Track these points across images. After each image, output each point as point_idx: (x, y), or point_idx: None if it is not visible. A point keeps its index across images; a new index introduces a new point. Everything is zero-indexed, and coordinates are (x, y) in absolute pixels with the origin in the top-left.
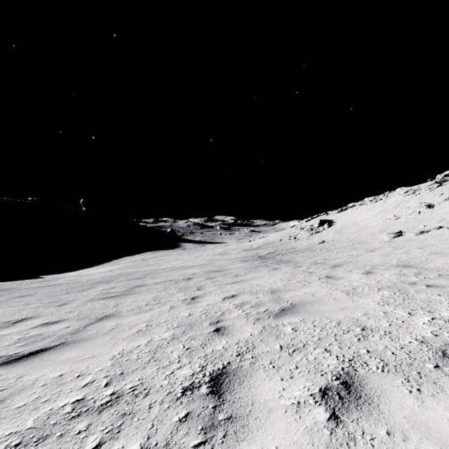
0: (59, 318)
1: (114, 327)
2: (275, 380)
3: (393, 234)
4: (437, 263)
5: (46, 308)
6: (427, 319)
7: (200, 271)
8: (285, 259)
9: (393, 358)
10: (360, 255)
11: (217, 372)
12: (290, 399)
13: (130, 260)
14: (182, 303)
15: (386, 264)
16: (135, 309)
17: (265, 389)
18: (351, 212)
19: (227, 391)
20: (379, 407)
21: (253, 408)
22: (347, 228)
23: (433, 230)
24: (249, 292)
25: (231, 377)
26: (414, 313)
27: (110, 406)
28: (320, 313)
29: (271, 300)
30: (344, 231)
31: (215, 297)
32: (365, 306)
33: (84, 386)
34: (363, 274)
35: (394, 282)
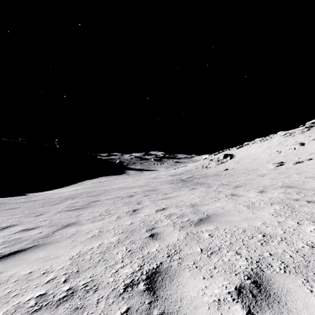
0: (35, 226)
1: (74, 233)
2: (198, 279)
3: (276, 164)
4: (312, 184)
5: (26, 218)
6: (313, 228)
7: (139, 190)
8: (200, 181)
9: (292, 260)
10: (254, 178)
11: (152, 271)
12: (212, 296)
13: (90, 182)
14: (126, 214)
15: (274, 185)
16: (91, 218)
17: (191, 287)
18: (246, 148)
19: (160, 288)
20: (287, 306)
21: (182, 305)
22: (243, 160)
23: (305, 161)
24: (175, 206)
25: (163, 276)
26: (301, 223)
27: (66, 301)
28: (229, 222)
29: (191, 212)
30: (241, 162)
31: (150, 210)
32: (262, 217)
33: (47, 282)
34: (258, 193)
35: (282, 198)
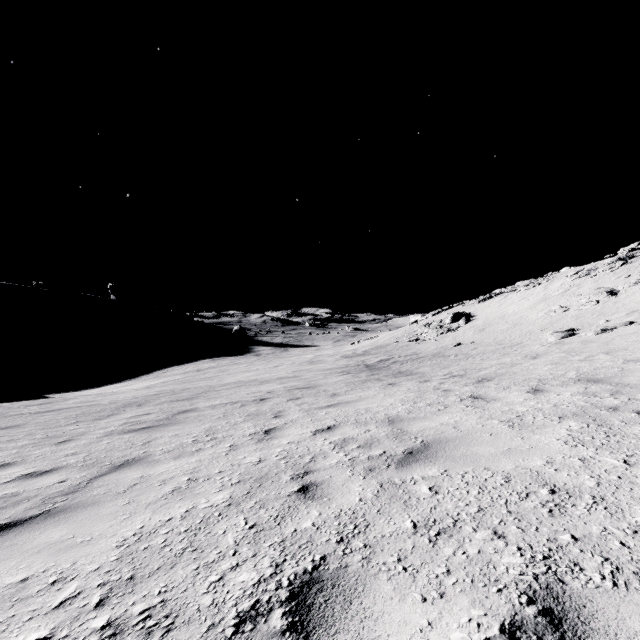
0: (54, 466)
1: (135, 483)
2: (411, 601)
3: (561, 333)
4: None
5: (37, 447)
6: None
7: (279, 388)
8: (406, 369)
9: (627, 554)
10: (517, 363)
11: (303, 579)
12: None
13: (180, 371)
14: (249, 439)
15: (560, 377)
16: (175, 449)
17: (394, 623)
18: (498, 301)
19: (321, 626)
20: None
21: None
22: (493, 324)
23: (620, 327)
24: (354, 422)
25: (327, 592)
26: (633, 461)
27: None
28: (473, 459)
29: (389, 436)
30: (488, 328)
31: (302, 430)
32: (544, 447)
33: (58, 605)
34: (529, 393)
35: (582, 406)
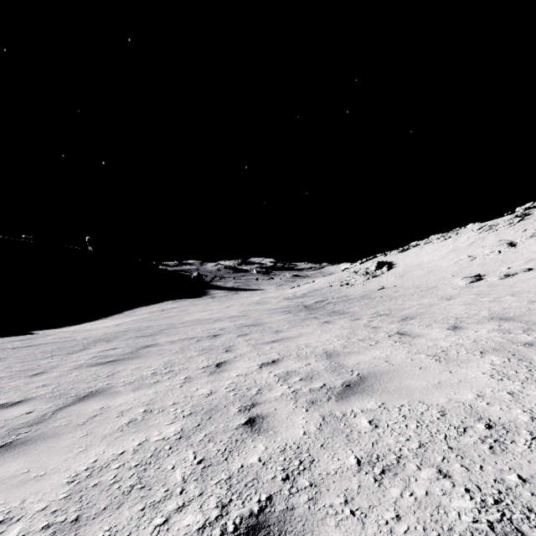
0: (24, 397)
1: (95, 414)
2: None
3: (470, 278)
4: None
5: (13, 379)
6: None
7: (230, 326)
8: (338, 309)
9: None
10: (434, 303)
11: (249, 524)
12: None
13: (146, 311)
14: (202, 372)
15: (474, 315)
16: (135, 381)
17: None
18: (415, 252)
19: None
20: None
21: None
22: (411, 271)
23: (521, 273)
24: (296, 356)
25: None
26: None
27: None
28: (407, 392)
29: (328, 369)
30: (407, 274)
31: (249, 364)
32: (472, 380)
33: None
34: (449, 330)
35: (499, 342)
